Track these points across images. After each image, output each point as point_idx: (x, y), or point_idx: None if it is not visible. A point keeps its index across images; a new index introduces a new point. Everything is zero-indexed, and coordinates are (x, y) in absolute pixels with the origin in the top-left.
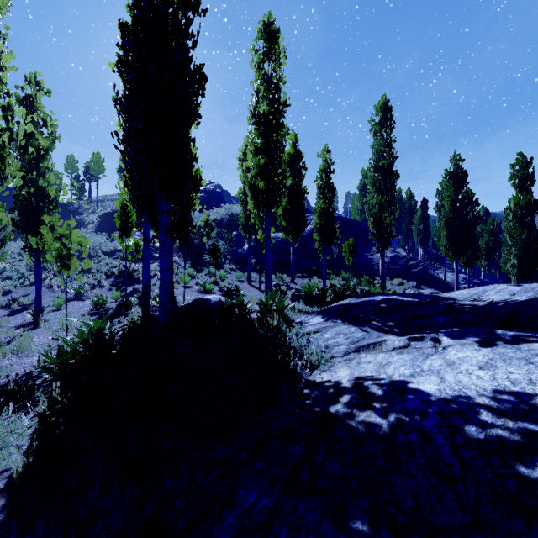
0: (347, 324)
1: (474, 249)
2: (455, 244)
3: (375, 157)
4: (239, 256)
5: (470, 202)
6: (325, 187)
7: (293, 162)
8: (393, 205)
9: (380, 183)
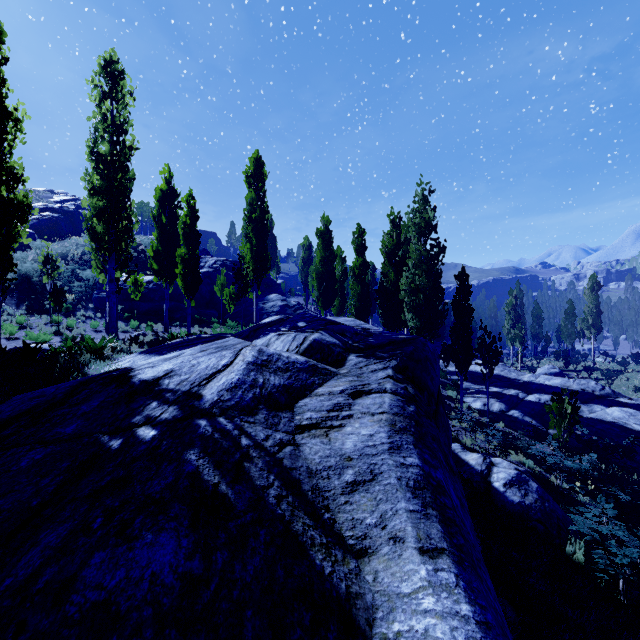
0: (144, 354)
1: (342, 300)
2: (323, 295)
3: (248, 209)
4: (102, 302)
5: (335, 259)
6: (189, 233)
7: (167, 200)
8: (265, 257)
9: (253, 235)
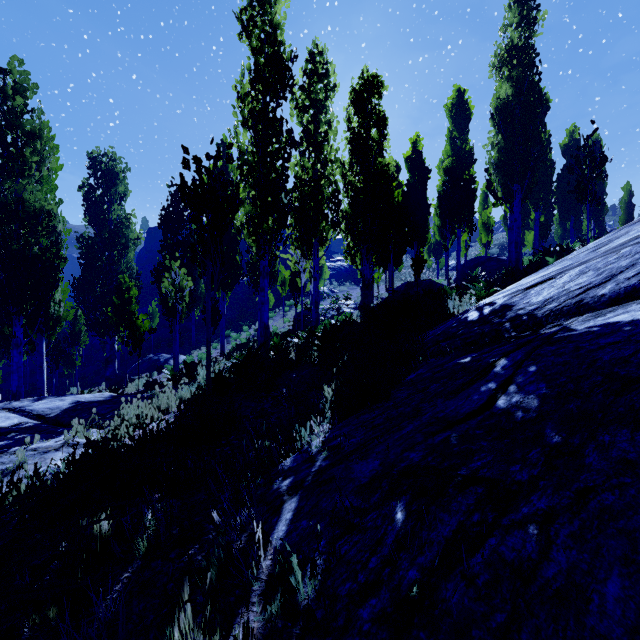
0: None
1: None
2: None
3: None
4: None
5: None
6: (627, 206)
7: None
8: None
9: None
